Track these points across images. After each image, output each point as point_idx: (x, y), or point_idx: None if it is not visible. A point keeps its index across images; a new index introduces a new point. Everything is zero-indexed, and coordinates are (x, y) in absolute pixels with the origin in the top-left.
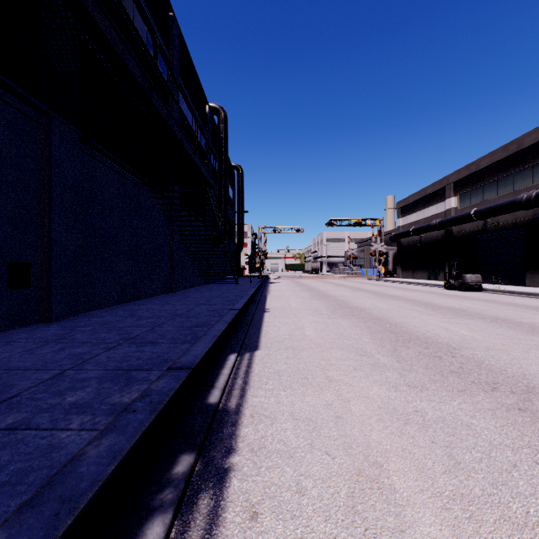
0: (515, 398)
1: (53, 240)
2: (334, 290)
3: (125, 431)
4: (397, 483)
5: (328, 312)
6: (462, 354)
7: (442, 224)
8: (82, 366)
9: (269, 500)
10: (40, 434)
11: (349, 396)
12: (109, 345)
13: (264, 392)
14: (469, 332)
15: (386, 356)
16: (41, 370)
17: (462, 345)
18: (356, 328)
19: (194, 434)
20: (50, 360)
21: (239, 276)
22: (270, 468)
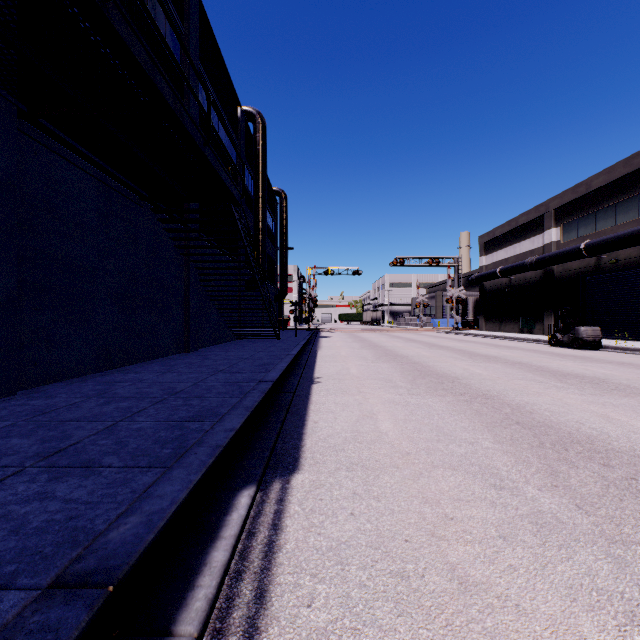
0: None
1: None
2: (405, 347)
3: None
4: None
5: (407, 384)
6: None
7: (540, 262)
8: None
9: None
10: None
11: None
12: None
13: None
14: None
15: (546, 491)
16: None
17: None
18: (460, 416)
19: None
20: None
21: (282, 329)
22: None
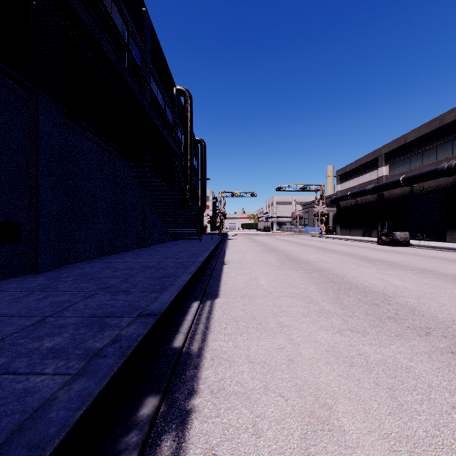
0: (447, 342)
1: (40, 202)
2: (283, 245)
3: (95, 376)
4: (347, 425)
5: (279, 265)
6: (397, 302)
7: (375, 189)
8: (62, 313)
9: (228, 442)
10: (16, 379)
11: (298, 340)
12: (87, 294)
13: (223, 336)
14: (401, 282)
15: (330, 304)
16: (25, 316)
17: (396, 294)
18: (303, 279)
19: (159, 377)
20: (34, 308)
21: (202, 234)
22: (229, 410)
